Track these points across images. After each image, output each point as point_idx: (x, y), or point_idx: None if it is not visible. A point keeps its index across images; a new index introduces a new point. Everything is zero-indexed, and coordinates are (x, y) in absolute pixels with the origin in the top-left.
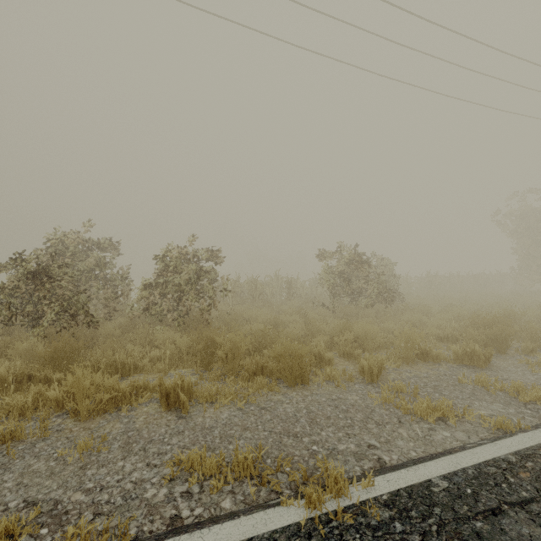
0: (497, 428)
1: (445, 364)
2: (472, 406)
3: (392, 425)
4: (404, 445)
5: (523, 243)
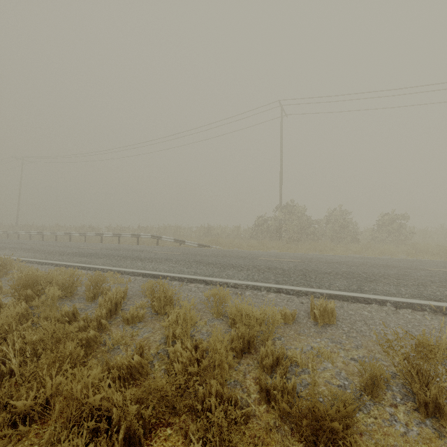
0: None
1: None
2: None
3: None
4: None
5: None
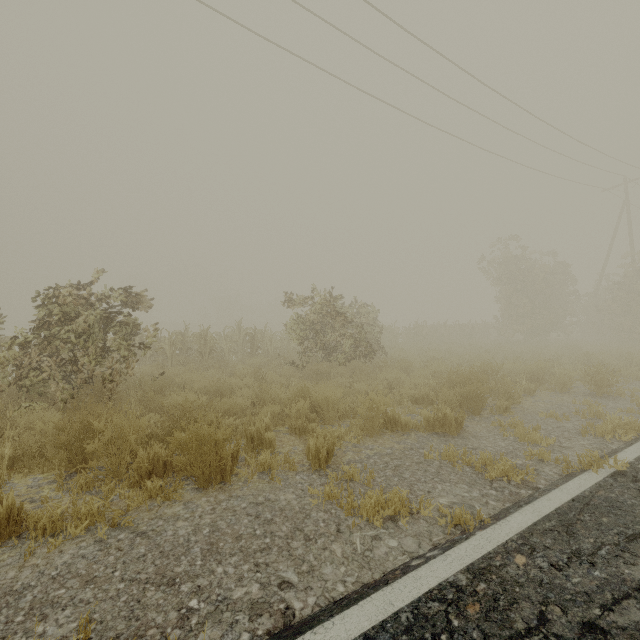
0: (455, 525)
1: (414, 434)
2: (433, 491)
3: (326, 538)
4: (331, 575)
5: (505, 292)
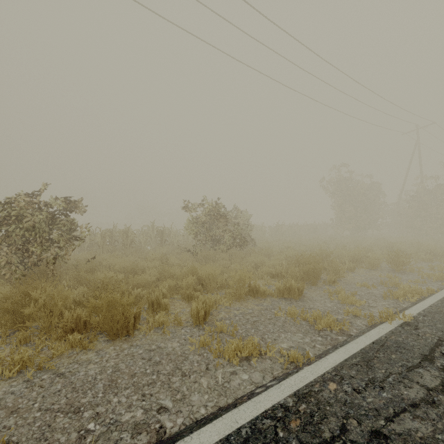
0: (291, 362)
1: (269, 299)
2: (278, 339)
3: (197, 374)
4: (197, 401)
5: (338, 202)
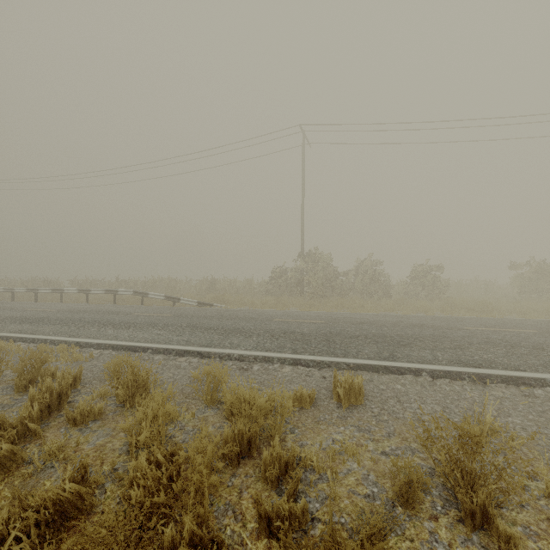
0: None
1: None
2: None
3: None
4: None
5: None
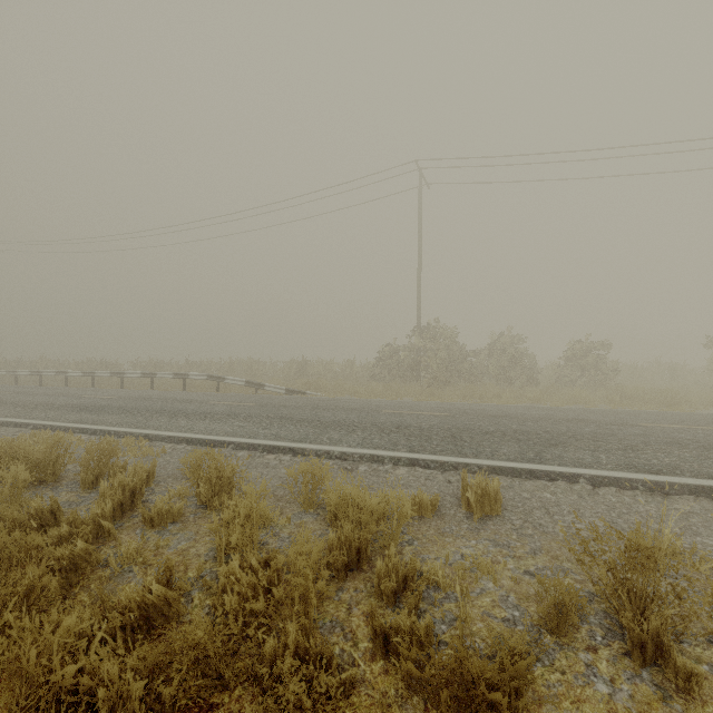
0: None
1: None
2: None
3: None
4: None
5: None
